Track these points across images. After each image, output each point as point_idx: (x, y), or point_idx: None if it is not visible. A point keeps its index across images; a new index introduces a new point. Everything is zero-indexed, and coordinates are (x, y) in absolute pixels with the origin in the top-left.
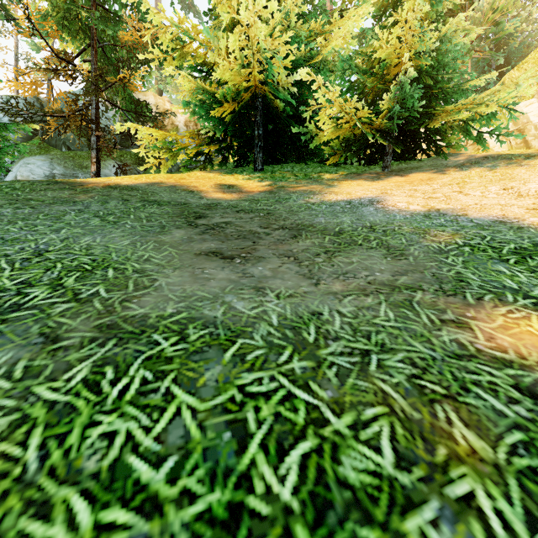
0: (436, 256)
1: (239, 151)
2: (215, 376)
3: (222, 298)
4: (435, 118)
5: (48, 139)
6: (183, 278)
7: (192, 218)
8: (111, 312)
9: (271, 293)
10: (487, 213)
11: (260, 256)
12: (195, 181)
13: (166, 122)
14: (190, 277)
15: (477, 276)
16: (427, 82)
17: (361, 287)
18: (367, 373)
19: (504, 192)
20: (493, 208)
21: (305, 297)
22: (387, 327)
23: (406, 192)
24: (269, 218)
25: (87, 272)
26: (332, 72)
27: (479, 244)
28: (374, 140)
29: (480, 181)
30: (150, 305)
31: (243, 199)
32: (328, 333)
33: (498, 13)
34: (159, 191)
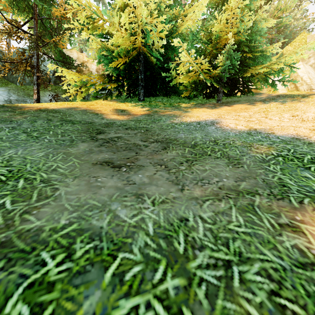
0: (262, 165)
1: (129, 88)
2: (93, 306)
3: (109, 206)
4: (249, 71)
5: (7, 77)
6: (80, 187)
7: (95, 134)
8: (9, 226)
9: (148, 200)
10: (286, 132)
11: (140, 165)
12: (100, 107)
13: (85, 69)
14: (85, 186)
15: (293, 181)
16: (244, 49)
17: (215, 192)
18: (233, 291)
19: (293, 118)
20: (289, 128)
21: (174, 202)
22: (240, 233)
23: (233, 116)
24: (147, 134)
25: (1, 183)
26: (187, 41)
27: (287, 155)
28: (212, 84)
29: (277, 110)
30: (46, 216)
31: (130, 120)
32: (194, 241)
33: (281, 12)
34: (74, 113)
